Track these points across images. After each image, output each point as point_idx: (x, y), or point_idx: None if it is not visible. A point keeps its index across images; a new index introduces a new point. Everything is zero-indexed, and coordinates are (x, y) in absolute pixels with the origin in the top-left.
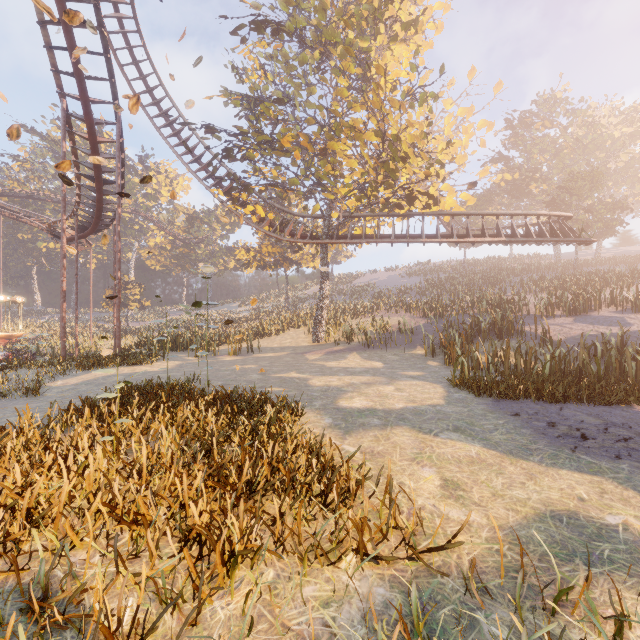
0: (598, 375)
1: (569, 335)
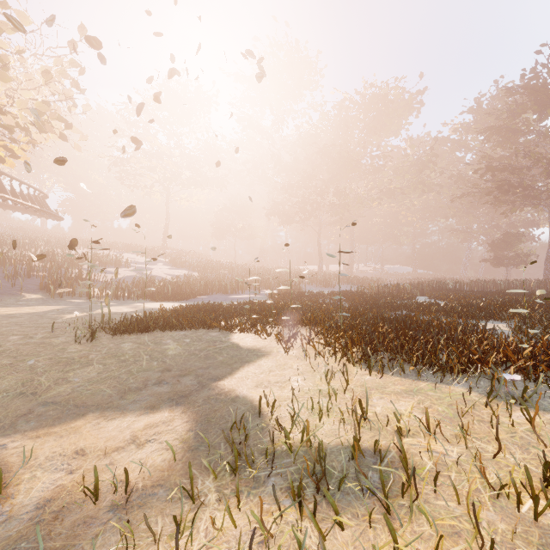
0: (181, 290)
1: (109, 279)
